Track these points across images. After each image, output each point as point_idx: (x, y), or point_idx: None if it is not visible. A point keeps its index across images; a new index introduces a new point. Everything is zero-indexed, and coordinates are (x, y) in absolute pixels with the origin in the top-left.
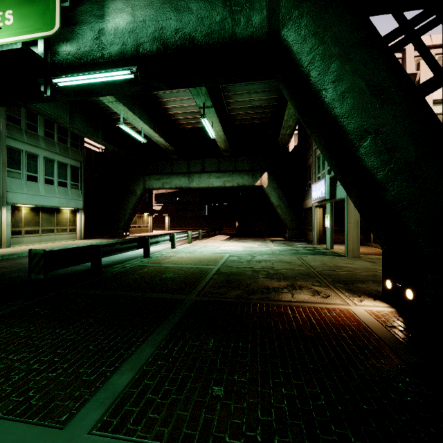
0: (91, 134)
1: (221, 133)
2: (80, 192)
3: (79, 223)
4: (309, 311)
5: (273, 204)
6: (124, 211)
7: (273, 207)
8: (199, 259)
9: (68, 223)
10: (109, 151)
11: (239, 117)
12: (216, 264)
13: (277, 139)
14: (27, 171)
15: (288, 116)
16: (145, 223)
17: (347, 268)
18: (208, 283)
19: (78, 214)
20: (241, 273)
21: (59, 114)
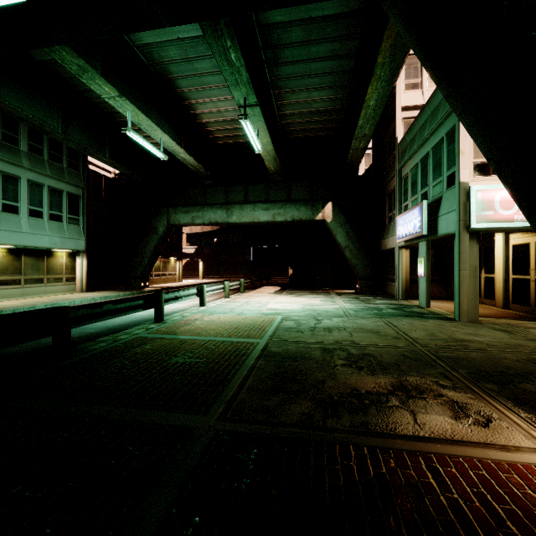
0: (94, 150)
1: (269, 148)
2: (81, 228)
3: (80, 270)
4: (477, 480)
5: (339, 245)
6: (142, 254)
7: (339, 249)
8: (236, 325)
9: (65, 271)
10: (124, 177)
11: (294, 127)
12: (262, 335)
13: (344, 159)
14: (2, 198)
15: (365, 120)
16: (172, 270)
17: (475, 345)
18: (246, 379)
19: (78, 258)
20: (304, 355)
21: (46, 120)
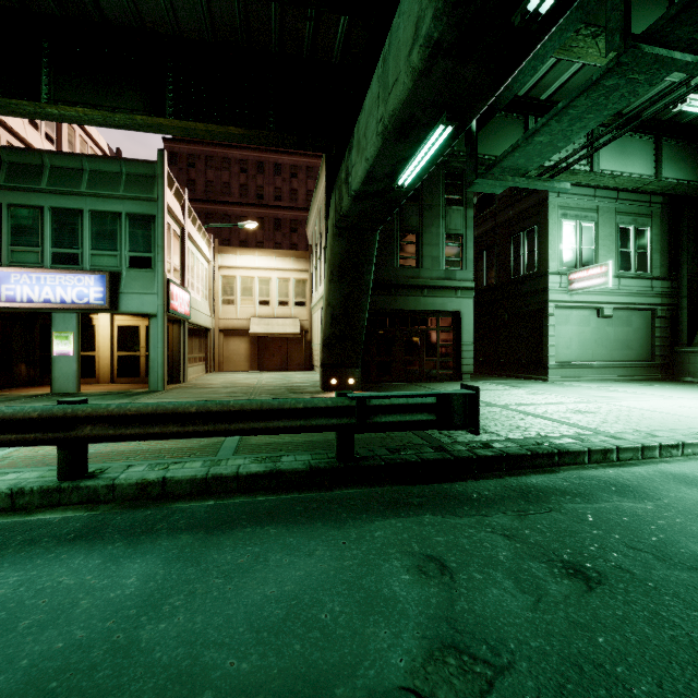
0: None
1: None
2: None
3: None
4: None
5: None
6: None
7: None
8: None
9: None
10: None
11: None
12: None
13: None
14: None
15: None
16: None
17: (243, 392)
18: None
19: None
20: None
21: None
